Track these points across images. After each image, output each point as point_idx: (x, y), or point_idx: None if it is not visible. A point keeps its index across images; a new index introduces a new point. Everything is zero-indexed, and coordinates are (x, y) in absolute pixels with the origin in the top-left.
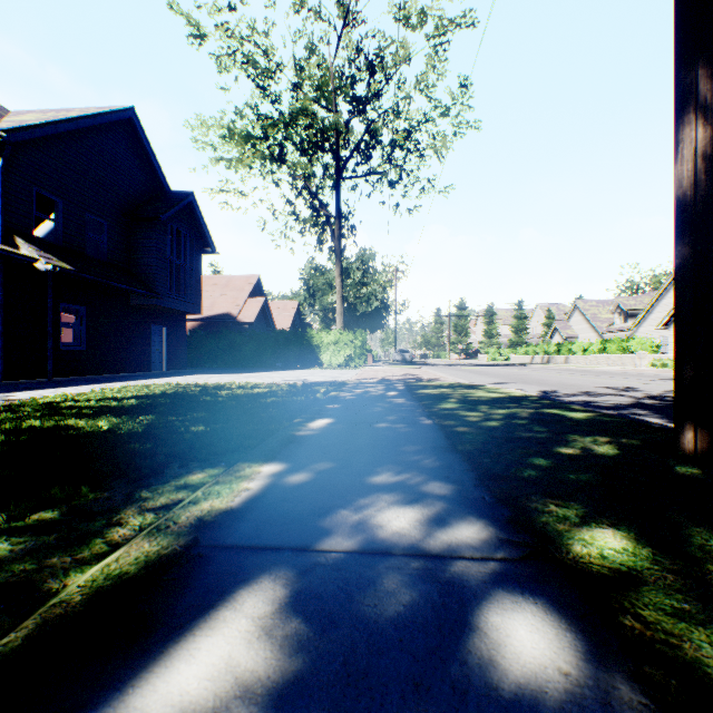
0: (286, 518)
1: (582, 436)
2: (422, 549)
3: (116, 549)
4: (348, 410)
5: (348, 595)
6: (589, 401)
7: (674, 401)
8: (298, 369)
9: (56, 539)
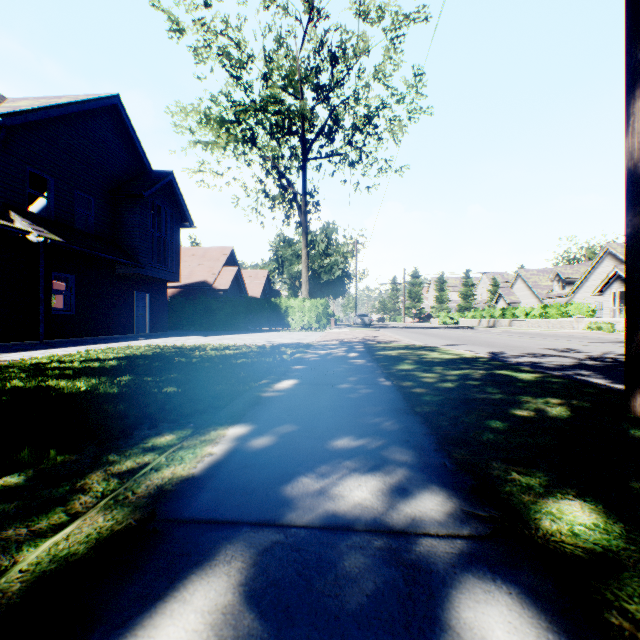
0: (247, 487)
1: (534, 397)
2: (385, 524)
3: (74, 519)
4: (312, 371)
5: (307, 582)
6: (535, 362)
7: (625, 365)
8: (267, 331)
9: (16, 508)
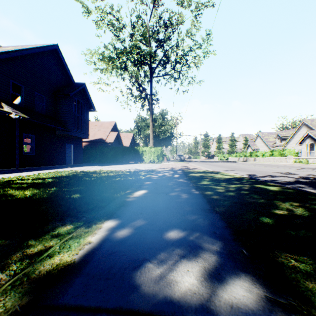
0: (109, 272)
1: (282, 201)
2: (211, 313)
3: None
4: (155, 185)
5: None
6: (273, 180)
7: None
8: (132, 163)
9: None
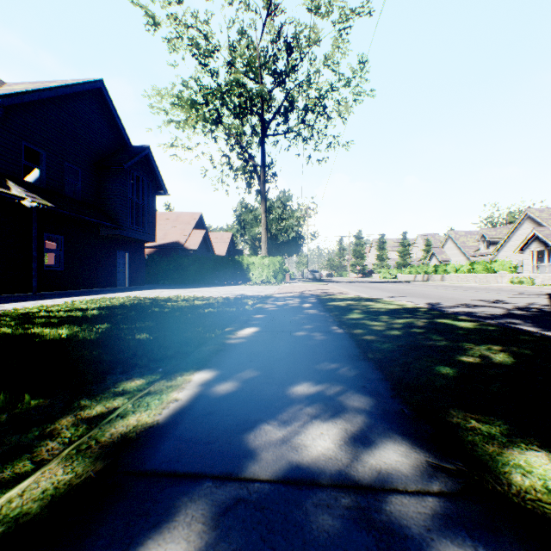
0: (210, 435)
1: (476, 344)
2: (351, 479)
3: (38, 468)
4: (271, 320)
5: (272, 550)
6: (469, 312)
7: None
8: (231, 285)
9: None
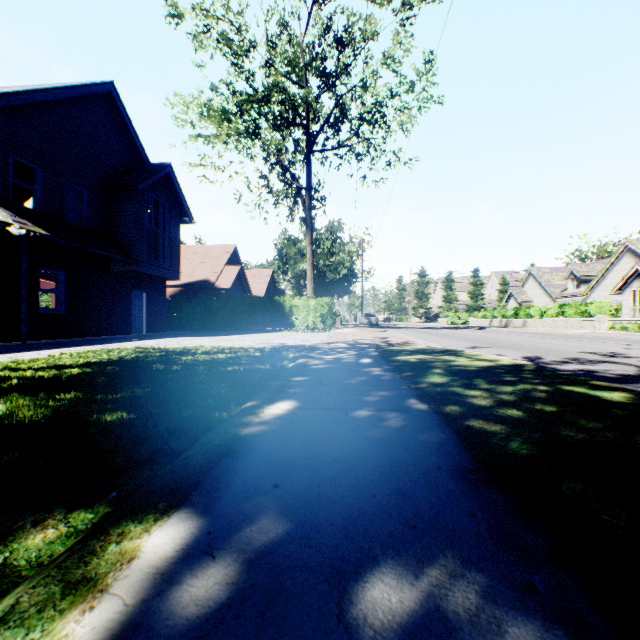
0: None
1: None
2: None
3: None
4: (316, 386)
5: None
6: (588, 370)
7: None
8: (270, 332)
9: None
